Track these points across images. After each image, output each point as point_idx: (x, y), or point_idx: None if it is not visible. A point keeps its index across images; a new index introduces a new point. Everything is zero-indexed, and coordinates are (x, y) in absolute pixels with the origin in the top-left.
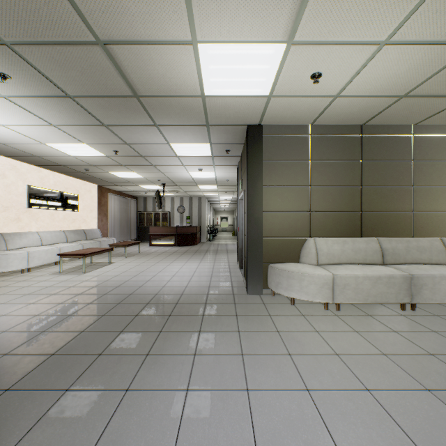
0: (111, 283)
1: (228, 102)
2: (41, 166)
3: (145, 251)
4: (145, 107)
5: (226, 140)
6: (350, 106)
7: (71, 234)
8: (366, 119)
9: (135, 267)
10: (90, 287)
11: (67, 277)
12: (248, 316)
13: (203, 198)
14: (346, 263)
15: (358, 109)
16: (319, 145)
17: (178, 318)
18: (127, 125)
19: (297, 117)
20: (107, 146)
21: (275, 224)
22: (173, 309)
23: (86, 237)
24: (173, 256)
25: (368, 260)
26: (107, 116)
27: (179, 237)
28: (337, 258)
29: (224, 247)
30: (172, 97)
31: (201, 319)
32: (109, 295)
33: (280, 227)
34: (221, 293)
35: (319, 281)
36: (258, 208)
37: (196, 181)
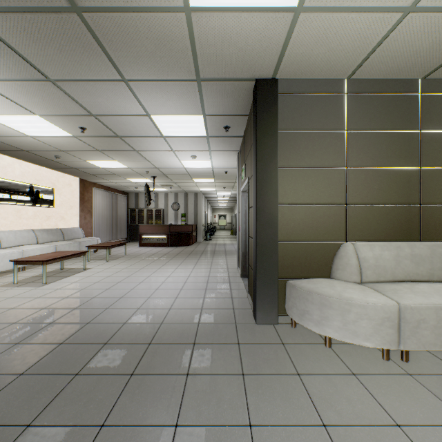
0: (69, 303)
1: (229, 26)
2: (1, 152)
3: (132, 252)
4: (98, 39)
5: (224, 109)
6: (422, 37)
7: (43, 234)
8: (434, 66)
9: (113, 275)
10: (37, 309)
11: (18, 291)
12: (262, 376)
13: (200, 194)
14: (404, 280)
15: (432, 42)
16: (359, 109)
17: (144, 384)
18: (83, 80)
19: (332, 62)
20: (69, 120)
21: (296, 222)
22: (140, 357)
23: (64, 238)
24: (163, 259)
25: (437, 275)
26: (46, 60)
27: (172, 237)
28: (390, 272)
29: (222, 247)
30: (136, 11)
31: (182, 386)
32: (55, 325)
33: (303, 227)
34: (217, 322)
35: (376, 314)
36: (272, 199)
37: (190, 173)
